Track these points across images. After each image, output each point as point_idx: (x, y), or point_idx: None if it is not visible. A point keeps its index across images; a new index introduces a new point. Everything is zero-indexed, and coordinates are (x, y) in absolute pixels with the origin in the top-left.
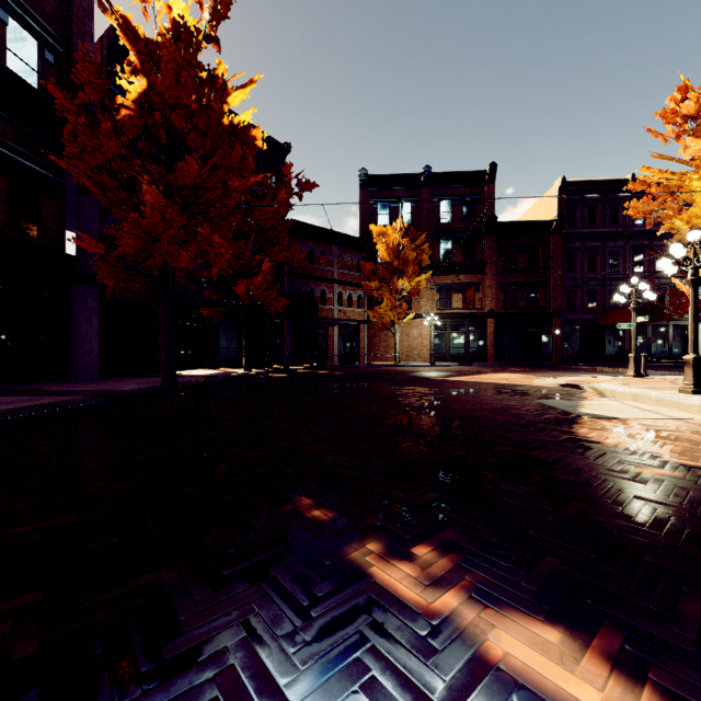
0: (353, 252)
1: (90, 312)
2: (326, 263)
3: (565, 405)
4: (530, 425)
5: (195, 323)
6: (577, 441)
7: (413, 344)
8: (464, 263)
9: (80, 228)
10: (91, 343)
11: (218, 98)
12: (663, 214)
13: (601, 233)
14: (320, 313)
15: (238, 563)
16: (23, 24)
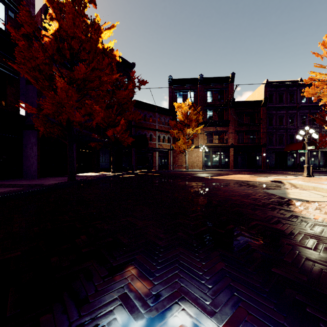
0: (165, 116)
1: (32, 144)
2: (152, 121)
3: (279, 193)
4: (265, 206)
5: (88, 150)
6: (298, 217)
7: (194, 160)
8: (219, 121)
9: (27, 101)
10: (33, 159)
11: (96, 34)
12: (322, 94)
13: (285, 107)
14: (149, 145)
15: None
16: None
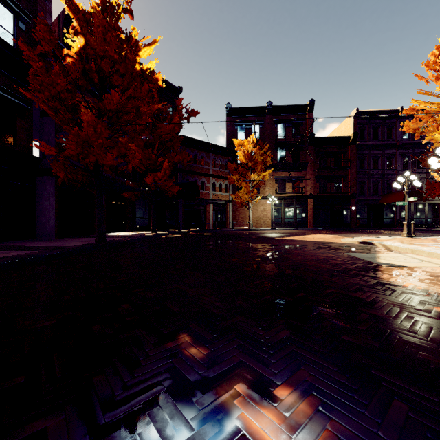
0: (222, 157)
1: (49, 194)
2: (205, 164)
3: (367, 257)
4: (347, 272)
5: (120, 202)
6: (384, 285)
7: (260, 216)
8: (293, 164)
9: (42, 139)
10: (49, 215)
11: (132, 52)
12: (426, 129)
13: (381, 145)
14: (201, 196)
15: (121, 407)
16: (3, 3)
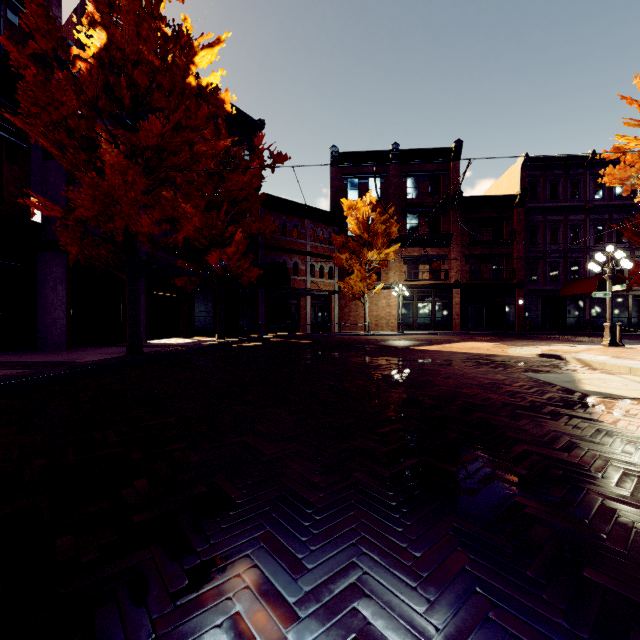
0: (324, 226)
1: (55, 280)
2: (299, 236)
3: (561, 380)
4: (537, 408)
5: (170, 293)
6: (613, 436)
7: (382, 314)
8: (431, 236)
9: (45, 194)
10: (57, 312)
11: (184, 56)
12: None
13: (563, 207)
14: (293, 284)
15: None
16: None
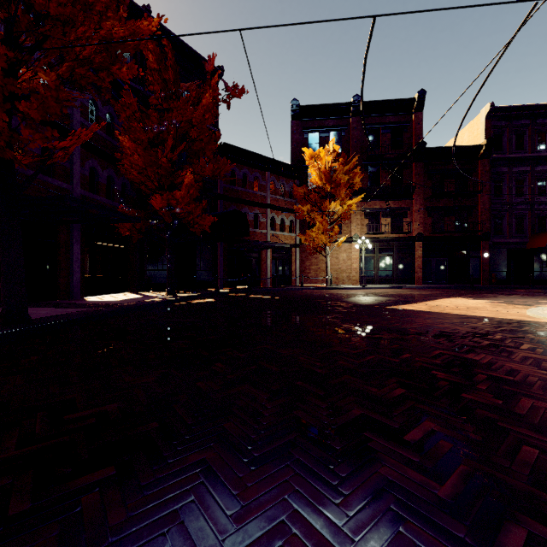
0: (285, 179)
1: None
2: (259, 188)
3: None
4: None
5: (117, 244)
6: None
7: (342, 267)
8: (393, 188)
9: None
10: None
11: None
12: None
13: (530, 158)
14: (253, 237)
15: None
16: None
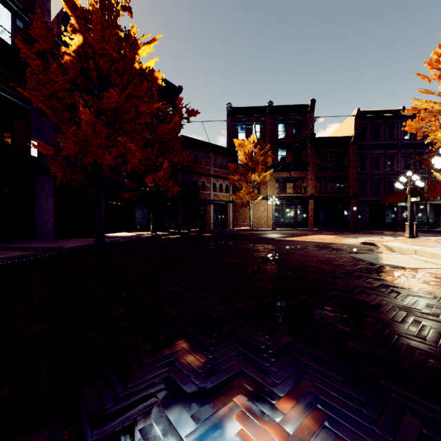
0: (222, 157)
1: (47, 195)
2: (205, 164)
3: (370, 258)
4: (349, 273)
5: (119, 202)
6: (388, 287)
7: (261, 216)
8: (294, 164)
9: (40, 138)
10: (48, 215)
11: (132, 50)
12: (429, 129)
13: (383, 145)
14: (201, 196)
15: (110, 423)
16: (1, 1)
